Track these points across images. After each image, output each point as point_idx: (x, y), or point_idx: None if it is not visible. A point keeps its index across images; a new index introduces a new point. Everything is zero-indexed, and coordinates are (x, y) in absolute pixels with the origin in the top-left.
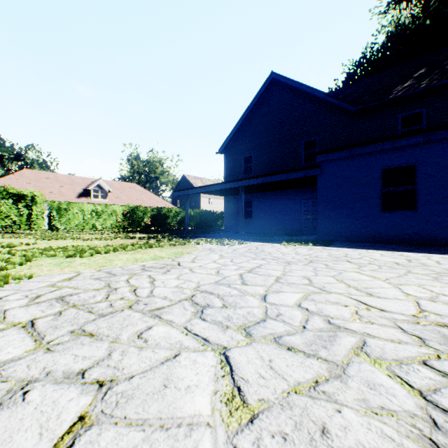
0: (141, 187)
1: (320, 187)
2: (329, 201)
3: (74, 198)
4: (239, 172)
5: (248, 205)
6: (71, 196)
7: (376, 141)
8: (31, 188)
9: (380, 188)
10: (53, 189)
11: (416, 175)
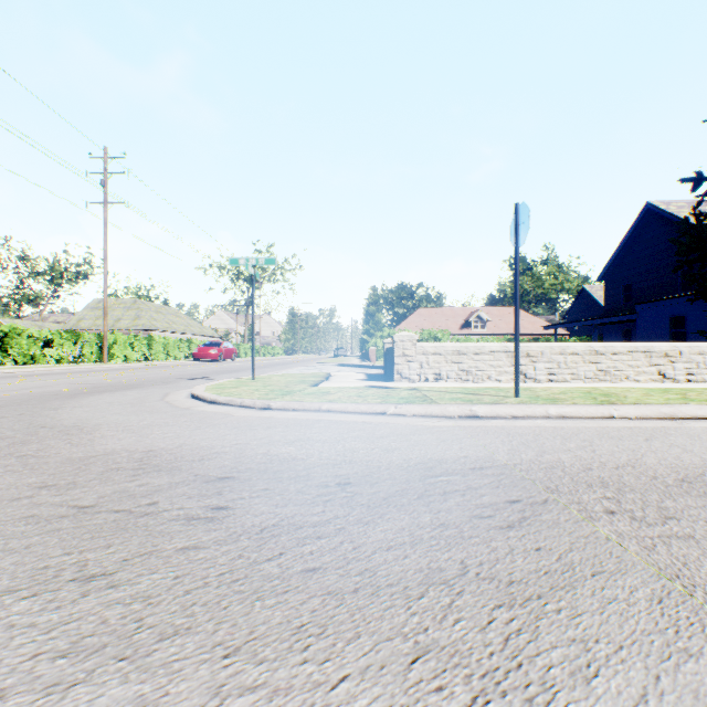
0: (522, 311)
1: (638, 327)
2: (642, 338)
3: (457, 330)
4: (617, 301)
5: (628, 334)
6: (454, 328)
7: (665, 299)
8: (426, 324)
9: (668, 330)
10: (440, 323)
11: (685, 322)
